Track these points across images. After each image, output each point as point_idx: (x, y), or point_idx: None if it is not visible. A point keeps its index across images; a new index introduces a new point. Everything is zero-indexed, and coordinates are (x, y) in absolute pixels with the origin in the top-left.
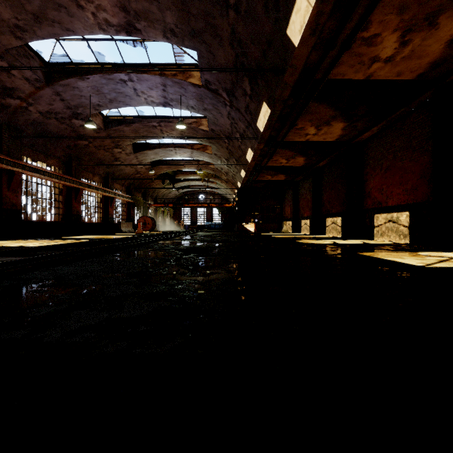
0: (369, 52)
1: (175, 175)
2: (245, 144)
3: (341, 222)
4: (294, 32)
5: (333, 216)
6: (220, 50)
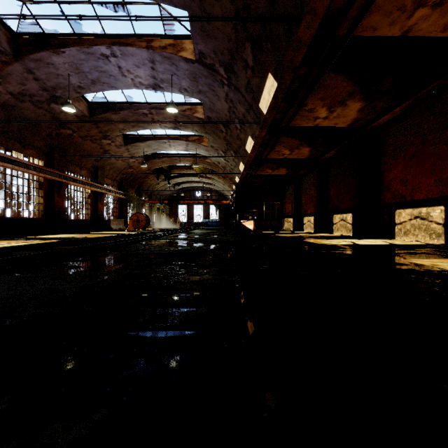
0: None
1: (170, 170)
2: (245, 132)
3: (352, 219)
4: None
5: (342, 212)
6: (216, 6)
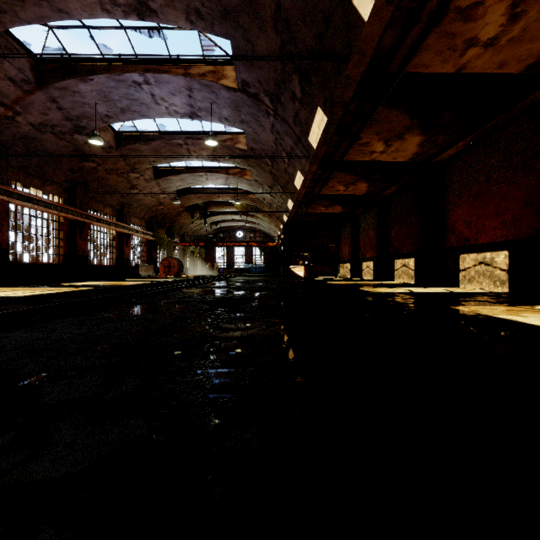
0: (464, 31)
1: (206, 207)
2: (294, 166)
3: (414, 265)
4: None
5: (404, 257)
6: (261, 37)
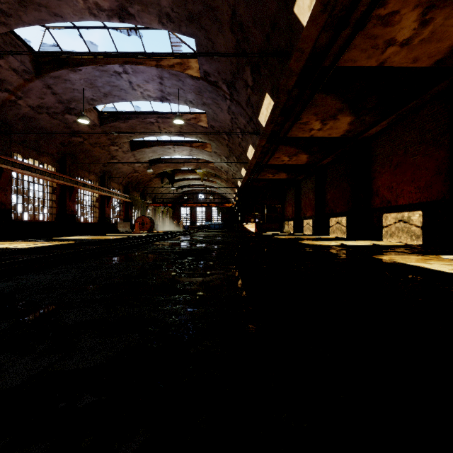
0: (384, 34)
1: (174, 174)
2: (246, 141)
3: (346, 222)
4: (302, 8)
5: (338, 215)
6: (220, 37)
